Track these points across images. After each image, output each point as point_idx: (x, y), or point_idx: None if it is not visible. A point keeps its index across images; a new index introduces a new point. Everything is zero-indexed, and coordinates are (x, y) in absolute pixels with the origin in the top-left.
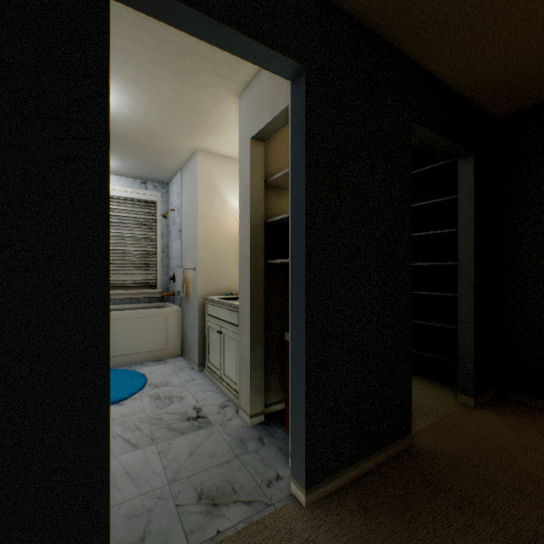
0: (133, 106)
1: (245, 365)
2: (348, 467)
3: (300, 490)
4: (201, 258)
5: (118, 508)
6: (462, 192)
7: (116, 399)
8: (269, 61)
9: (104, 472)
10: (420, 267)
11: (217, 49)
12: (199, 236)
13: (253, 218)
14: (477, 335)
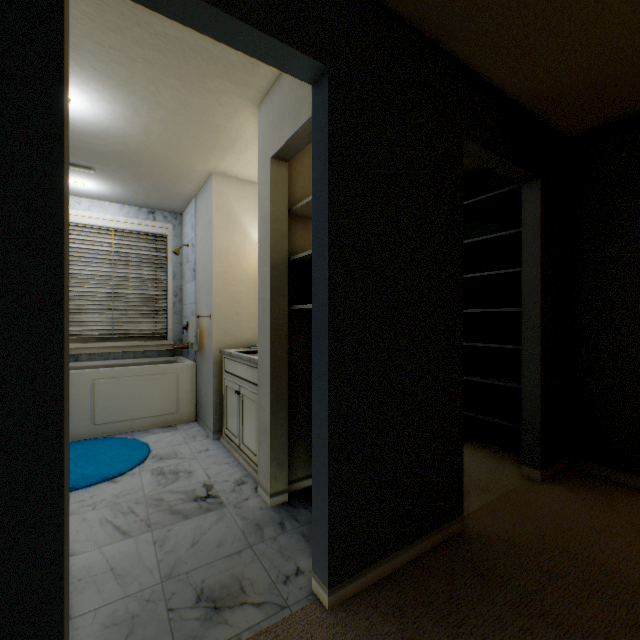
0: (129, 118)
1: (264, 433)
2: (384, 559)
3: (322, 589)
4: (218, 304)
5: (94, 615)
6: (527, 225)
7: (109, 474)
8: (282, 59)
9: (56, 576)
10: (479, 314)
11: (226, 47)
12: (215, 277)
13: (274, 255)
14: (544, 395)
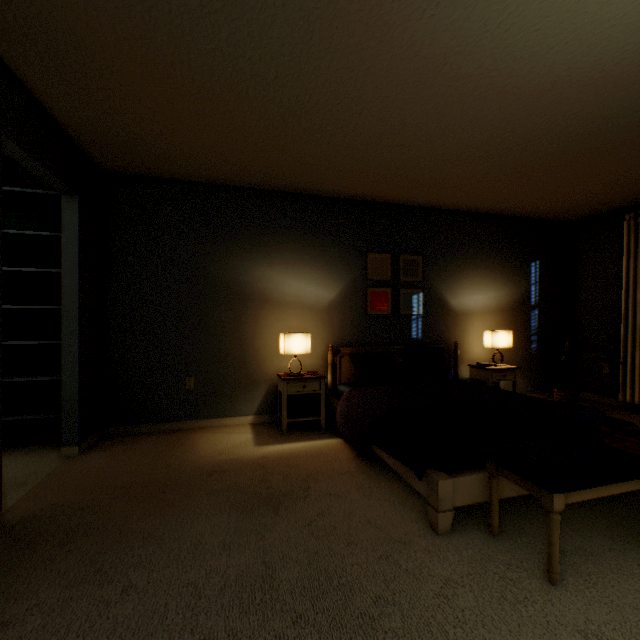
0: None
1: None
2: None
3: None
4: None
5: None
6: (68, 232)
7: None
8: None
9: None
10: (12, 311)
11: None
12: None
13: None
14: (83, 380)
